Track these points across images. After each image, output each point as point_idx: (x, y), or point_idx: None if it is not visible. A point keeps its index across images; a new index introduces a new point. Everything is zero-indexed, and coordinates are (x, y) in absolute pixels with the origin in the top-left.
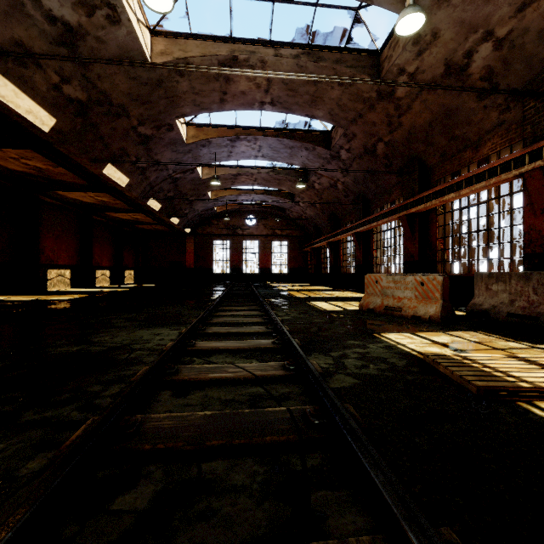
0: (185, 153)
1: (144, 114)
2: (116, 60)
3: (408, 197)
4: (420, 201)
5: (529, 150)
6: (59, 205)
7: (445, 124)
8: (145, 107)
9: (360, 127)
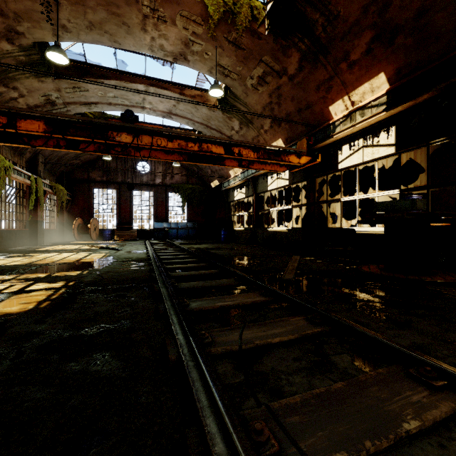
0: None
1: None
2: None
3: None
4: None
5: None
6: None
7: None
8: None
9: None
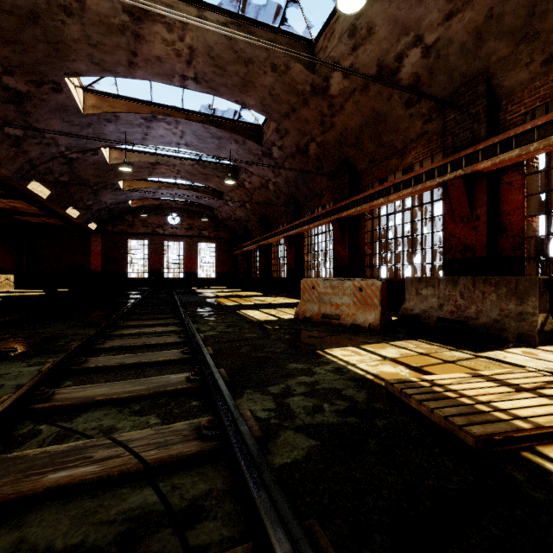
0: (83, 126)
1: (12, 59)
2: None
3: (339, 201)
4: (351, 205)
5: (452, 159)
6: None
7: (375, 129)
8: (13, 48)
9: (293, 123)
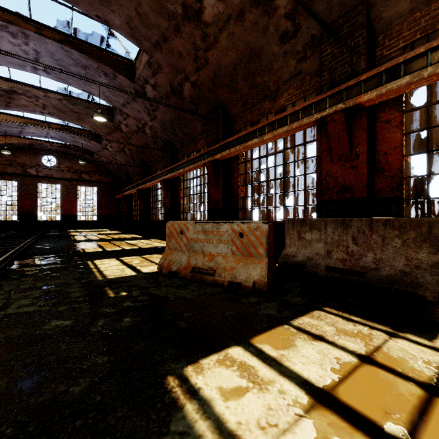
0: None
1: None
2: None
3: (213, 144)
4: (225, 146)
5: (331, 93)
6: None
7: (249, 68)
8: None
9: (166, 56)
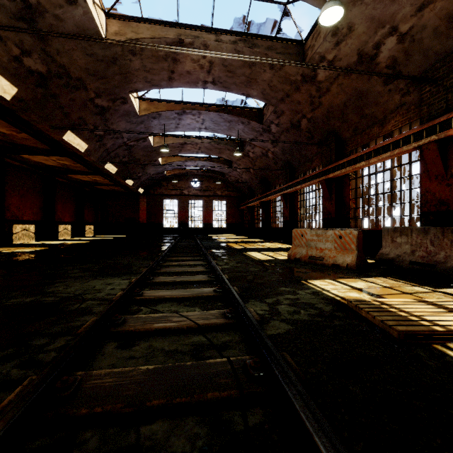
0: (138, 124)
1: (101, 87)
2: (72, 35)
3: (326, 165)
4: (336, 167)
5: (426, 127)
6: (23, 167)
7: (357, 104)
8: (101, 81)
9: (288, 105)
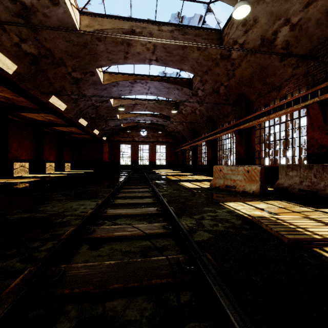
0: (102, 90)
1: (76, 64)
2: (56, 27)
3: (238, 119)
4: (245, 121)
5: (311, 91)
6: (21, 121)
7: (261, 75)
8: (76, 60)
9: (210, 76)
